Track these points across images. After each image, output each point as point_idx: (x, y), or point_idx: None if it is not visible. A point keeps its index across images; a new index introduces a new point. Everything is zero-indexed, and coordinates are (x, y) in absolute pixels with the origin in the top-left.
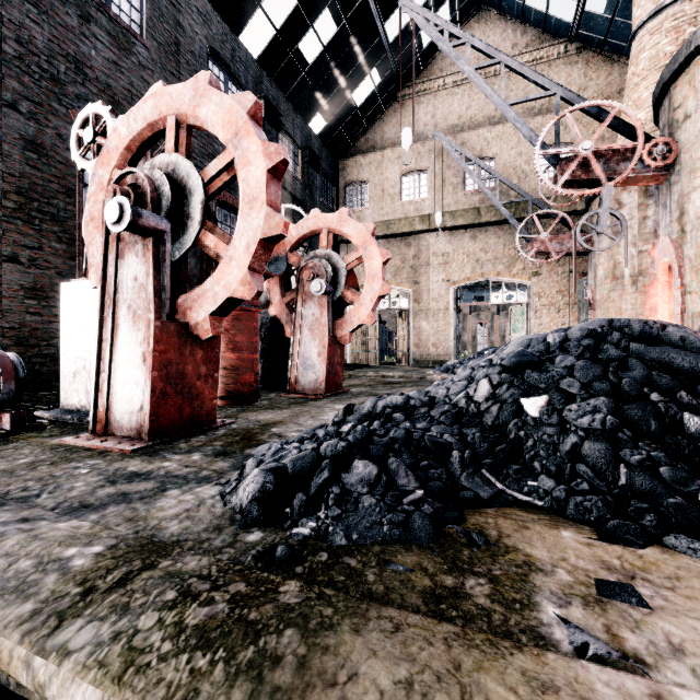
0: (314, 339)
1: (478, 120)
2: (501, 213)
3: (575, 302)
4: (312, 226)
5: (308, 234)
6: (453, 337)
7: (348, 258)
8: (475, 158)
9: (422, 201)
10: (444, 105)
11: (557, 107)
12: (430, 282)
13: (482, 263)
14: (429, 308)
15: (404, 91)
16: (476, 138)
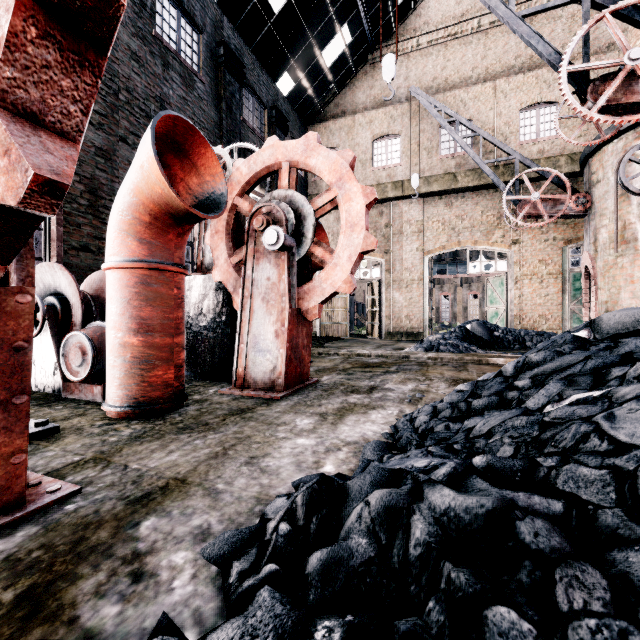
0: (269, 313)
1: (454, 81)
2: (479, 178)
3: (560, 271)
4: (268, 160)
5: (263, 171)
6: (427, 309)
7: (317, 201)
8: (455, 114)
9: (395, 167)
10: (418, 66)
11: (585, 14)
12: (403, 251)
13: (459, 230)
14: (402, 279)
15: (375, 53)
16: (452, 99)
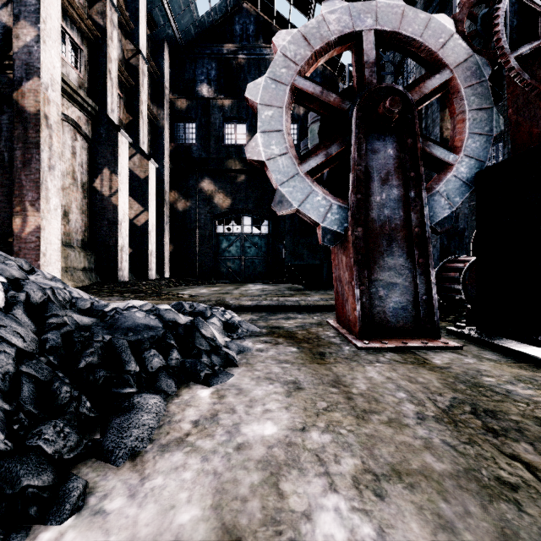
0: None
1: None
2: None
3: None
4: None
5: None
6: None
7: None
8: None
9: None
10: None
11: None
12: None
13: None
14: None
15: None
16: None
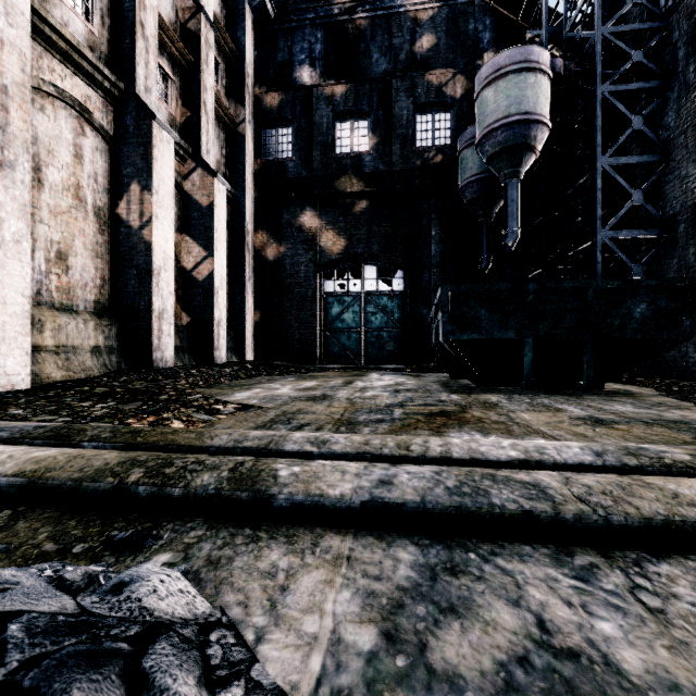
0: None
1: None
2: None
3: None
4: None
5: None
6: None
7: None
8: None
9: None
10: None
11: None
12: None
13: None
14: None
15: None
16: None
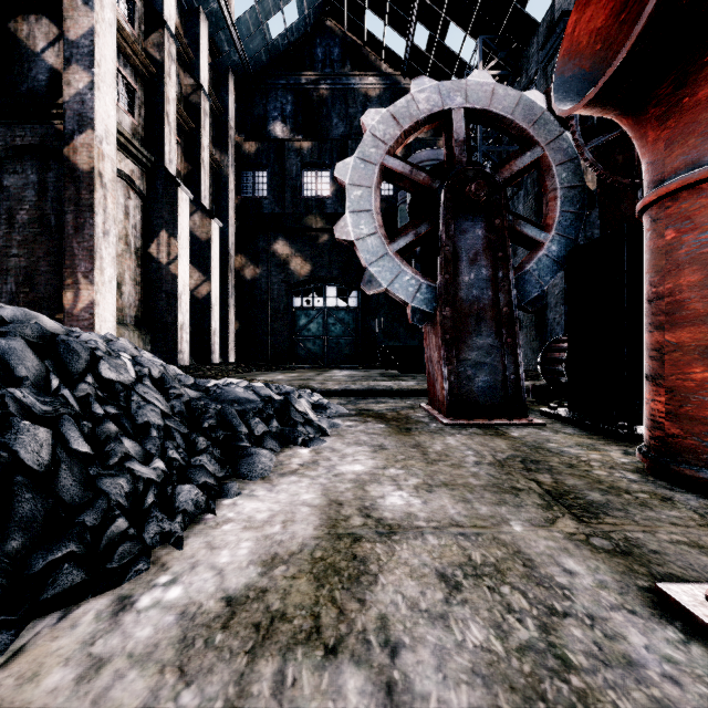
0: None
1: None
2: None
3: None
4: None
5: None
6: None
7: None
8: None
9: None
10: None
11: None
12: None
13: None
14: None
15: None
16: None
